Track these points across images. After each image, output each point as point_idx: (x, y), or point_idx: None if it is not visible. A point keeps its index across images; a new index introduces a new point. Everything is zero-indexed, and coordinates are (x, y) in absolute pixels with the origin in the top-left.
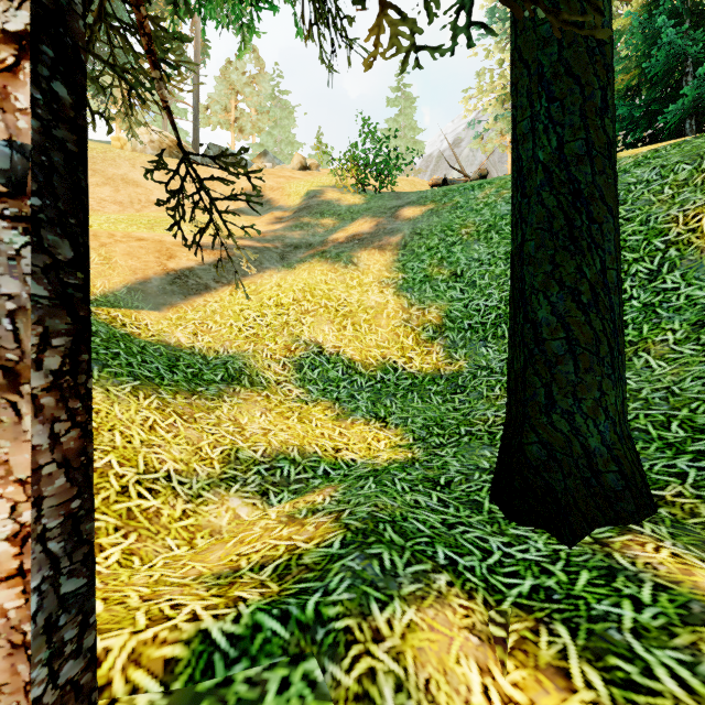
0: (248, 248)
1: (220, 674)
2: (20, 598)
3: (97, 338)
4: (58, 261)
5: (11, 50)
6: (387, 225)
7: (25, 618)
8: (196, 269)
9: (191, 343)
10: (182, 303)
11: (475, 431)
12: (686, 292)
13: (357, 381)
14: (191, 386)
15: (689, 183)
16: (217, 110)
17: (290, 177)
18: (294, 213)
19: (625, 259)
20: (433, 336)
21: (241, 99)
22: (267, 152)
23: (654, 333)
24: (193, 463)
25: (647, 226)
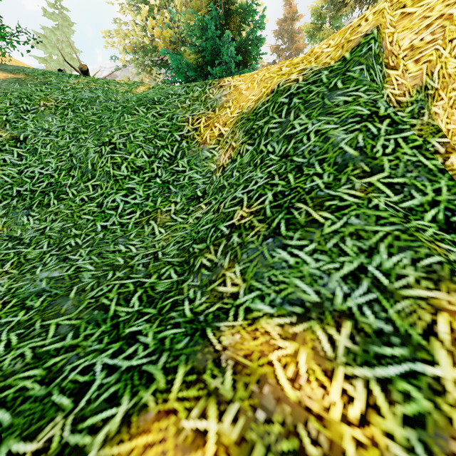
0: None
1: None
2: None
3: None
4: None
5: None
6: None
7: None
8: None
9: None
10: None
11: None
12: (189, 174)
13: None
14: None
15: (199, 99)
16: None
17: None
18: None
19: (156, 145)
20: None
21: None
22: None
23: (164, 204)
24: None
25: (172, 122)
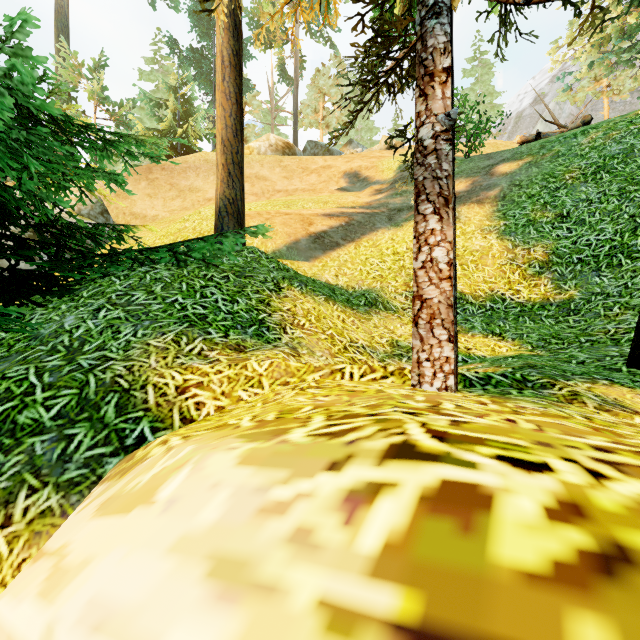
0: (362, 214)
1: (479, 387)
2: (449, 287)
3: (290, 272)
4: (453, 158)
5: (444, 75)
6: (482, 182)
7: (451, 295)
8: (328, 231)
9: (335, 282)
10: (322, 256)
11: (596, 339)
12: None
13: (469, 309)
14: (349, 305)
15: None
16: (308, 113)
17: (380, 157)
18: (391, 184)
19: None
20: (540, 271)
21: (328, 100)
22: (352, 140)
23: None
24: (373, 343)
25: None
